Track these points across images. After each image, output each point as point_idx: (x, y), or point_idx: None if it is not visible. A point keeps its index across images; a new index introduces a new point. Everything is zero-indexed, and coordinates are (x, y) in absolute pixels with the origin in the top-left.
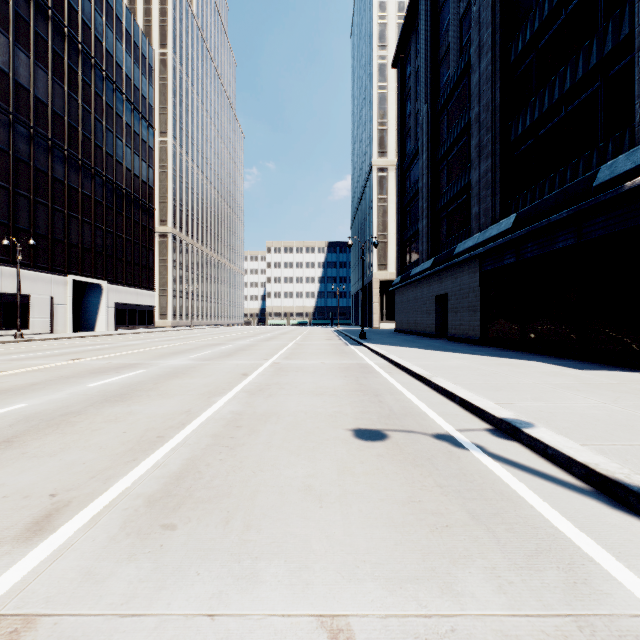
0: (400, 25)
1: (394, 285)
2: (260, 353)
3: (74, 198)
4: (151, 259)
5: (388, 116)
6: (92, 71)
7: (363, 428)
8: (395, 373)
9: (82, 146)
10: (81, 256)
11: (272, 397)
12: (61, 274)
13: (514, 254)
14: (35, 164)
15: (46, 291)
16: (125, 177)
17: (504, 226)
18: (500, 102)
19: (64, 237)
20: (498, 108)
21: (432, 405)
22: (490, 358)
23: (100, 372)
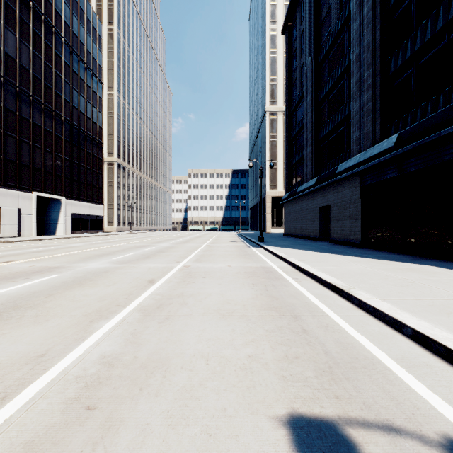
0: (286, 6)
1: (283, 200)
2: (175, 255)
3: (38, 133)
4: (100, 181)
5: (277, 74)
6: (53, 37)
7: (303, 414)
8: (302, 279)
9: (45, 93)
10: (44, 177)
11: (169, 321)
12: (27, 191)
13: (396, 169)
14: (5, 105)
15: (14, 204)
16: (80, 119)
17: (386, 145)
18: (380, 41)
19: (30, 163)
20: (378, 46)
21: (376, 340)
22: (384, 262)
23: (9, 278)
